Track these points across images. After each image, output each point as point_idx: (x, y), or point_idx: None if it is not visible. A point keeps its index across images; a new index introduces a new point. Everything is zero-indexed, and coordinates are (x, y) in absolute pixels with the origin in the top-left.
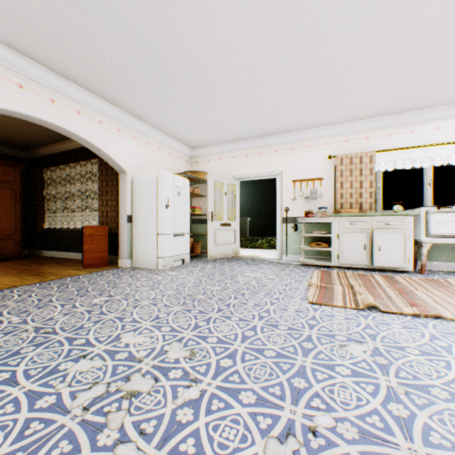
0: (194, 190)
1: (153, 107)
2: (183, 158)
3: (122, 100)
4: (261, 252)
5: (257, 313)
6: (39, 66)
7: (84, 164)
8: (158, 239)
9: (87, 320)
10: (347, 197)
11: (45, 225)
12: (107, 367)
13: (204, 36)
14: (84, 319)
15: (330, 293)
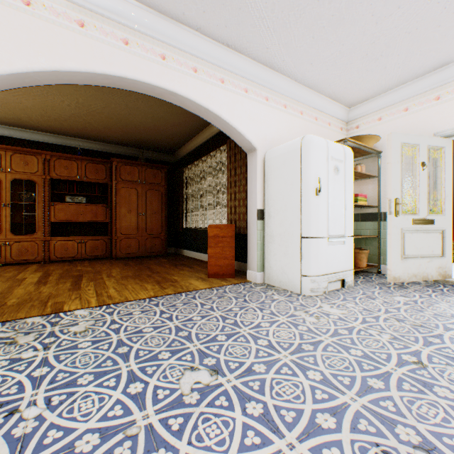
0: (355, 169)
1: (295, 31)
2: (335, 125)
3: (248, 35)
4: None
5: None
6: (144, 8)
7: (213, 155)
8: (302, 246)
9: None
10: None
11: (185, 224)
12: None
13: None
14: None
15: None
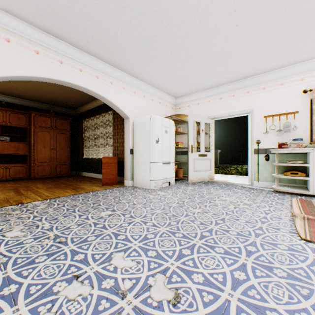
0: (177, 129)
1: (147, 67)
2: (169, 106)
3: (125, 65)
4: (232, 178)
5: (242, 246)
6: (72, 47)
7: (104, 115)
8: (151, 167)
9: (91, 233)
10: None
11: (83, 156)
12: (91, 299)
13: None
14: (89, 232)
15: None
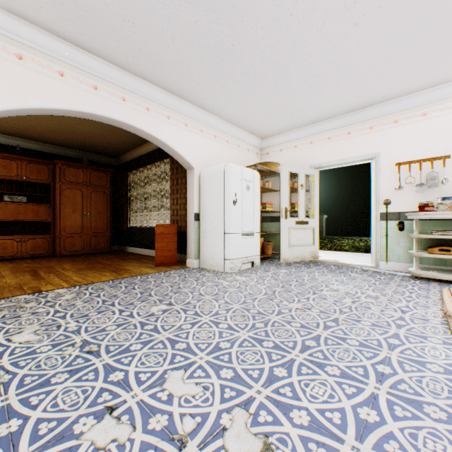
0: (264, 185)
1: (220, 93)
2: (252, 151)
3: (188, 90)
4: (347, 256)
5: (369, 365)
6: (110, 65)
7: (158, 165)
8: (225, 239)
9: (136, 339)
10: None
11: (129, 223)
12: (131, 448)
13: None
14: (133, 336)
15: None
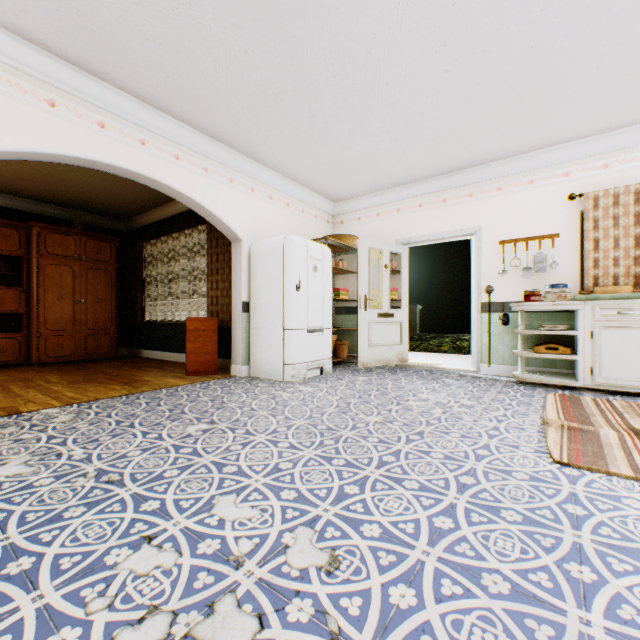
0: (338, 264)
1: (278, 141)
2: (322, 218)
3: (234, 135)
4: (443, 359)
5: (451, 477)
6: (124, 95)
7: (189, 233)
8: (285, 337)
9: (171, 465)
10: (607, 265)
11: (145, 316)
12: (180, 572)
13: (354, 1)
14: (167, 461)
15: (595, 443)
